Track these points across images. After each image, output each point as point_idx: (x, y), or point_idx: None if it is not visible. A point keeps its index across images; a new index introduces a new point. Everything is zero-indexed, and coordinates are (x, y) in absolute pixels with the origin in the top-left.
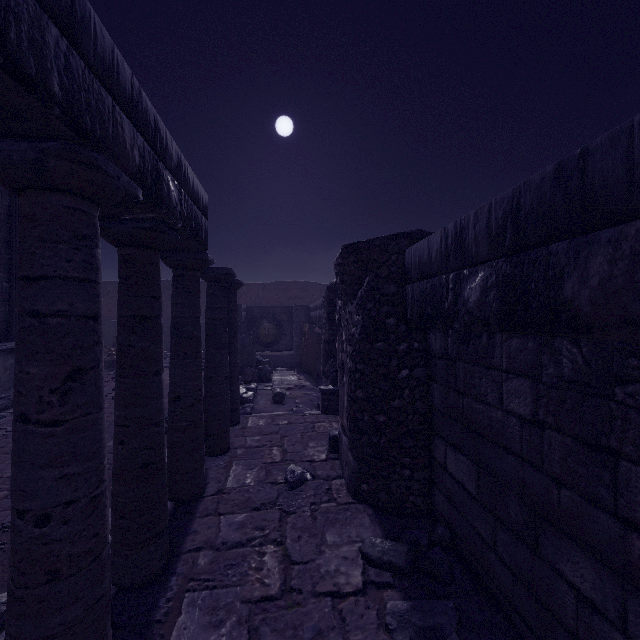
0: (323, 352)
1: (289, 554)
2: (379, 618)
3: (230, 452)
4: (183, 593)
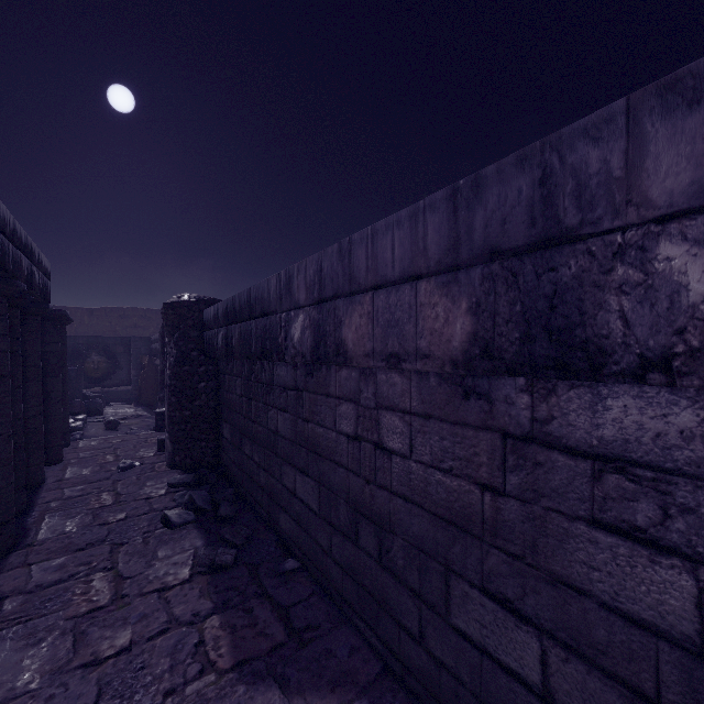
0: (159, 381)
1: (119, 493)
2: (171, 499)
3: (64, 462)
4: (44, 515)
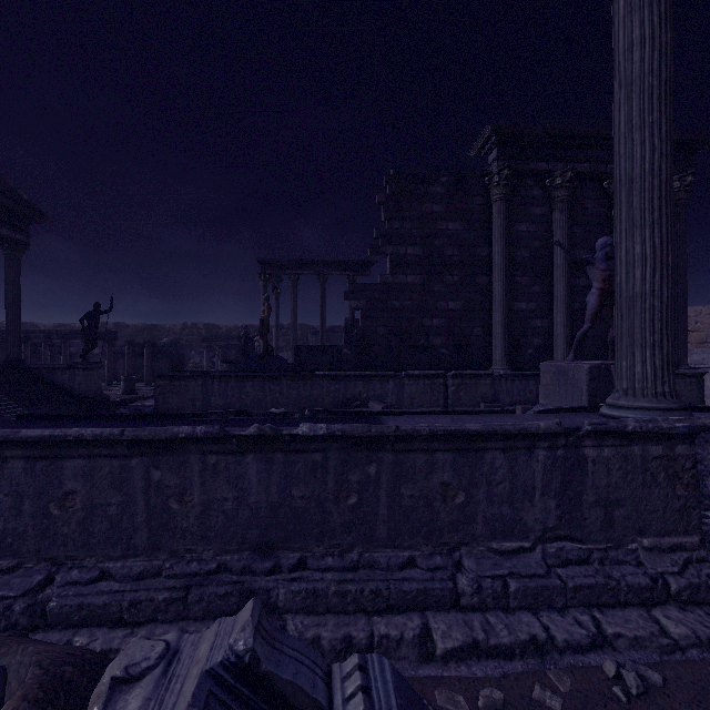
0: None
1: None
2: None
3: None
4: None
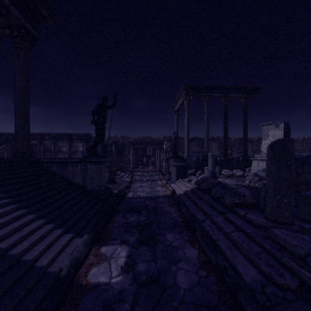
0: None
1: None
2: None
3: None
4: None
